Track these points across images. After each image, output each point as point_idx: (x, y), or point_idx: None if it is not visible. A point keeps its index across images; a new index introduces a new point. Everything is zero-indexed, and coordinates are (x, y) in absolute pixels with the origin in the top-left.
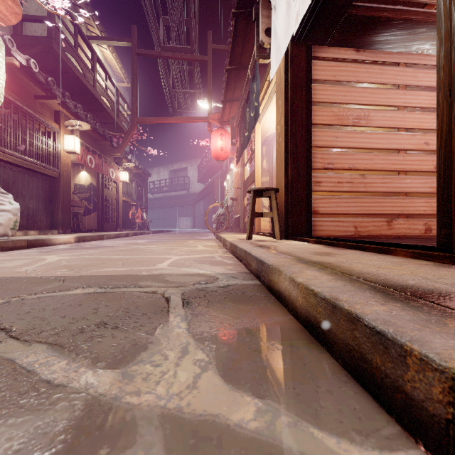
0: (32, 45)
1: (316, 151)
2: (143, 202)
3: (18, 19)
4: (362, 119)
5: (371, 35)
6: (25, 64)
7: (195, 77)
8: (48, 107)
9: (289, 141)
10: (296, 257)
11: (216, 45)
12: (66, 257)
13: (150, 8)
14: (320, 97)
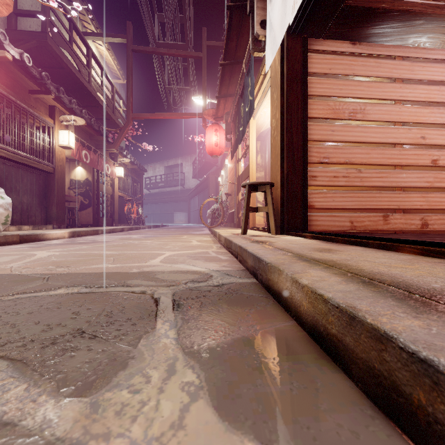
0: (26, 40)
1: (312, 145)
2: (138, 198)
3: (9, 11)
4: (359, 112)
5: (368, 28)
6: (19, 58)
7: (190, 73)
8: (43, 102)
9: (285, 134)
10: (295, 254)
11: (211, 42)
12: (57, 252)
13: (145, 4)
14: (315, 91)
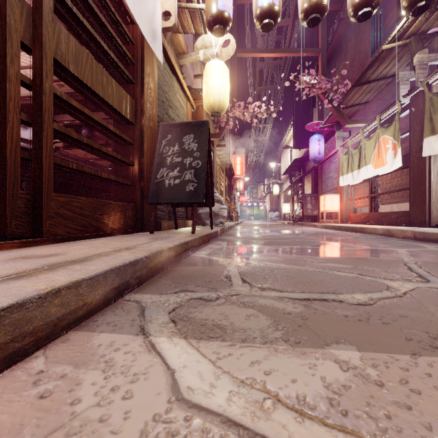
0: None
1: None
2: None
3: None
4: None
5: None
6: None
7: None
8: None
9: None
10: (106, 253)
11: None
12: None
13: None
14: None
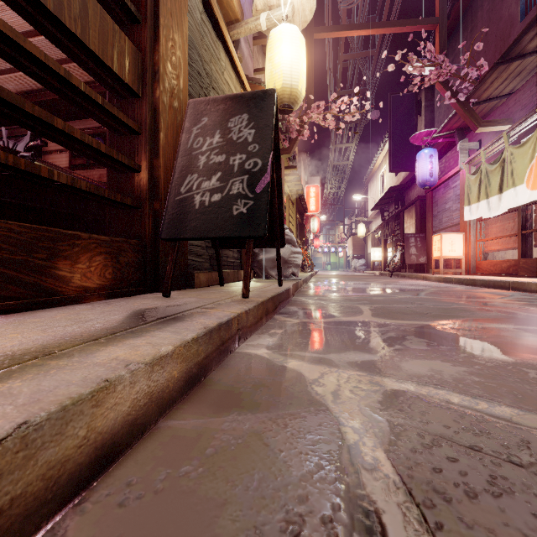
0: None
1: None
2: None
3: None
4: None
5: None
6: None
7: None
8: None
9: None
10: None
11: None
12: None
13: None
14: None
